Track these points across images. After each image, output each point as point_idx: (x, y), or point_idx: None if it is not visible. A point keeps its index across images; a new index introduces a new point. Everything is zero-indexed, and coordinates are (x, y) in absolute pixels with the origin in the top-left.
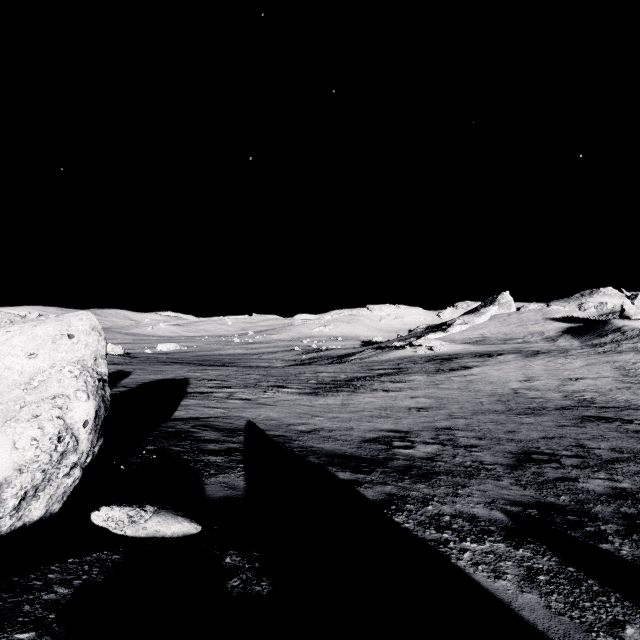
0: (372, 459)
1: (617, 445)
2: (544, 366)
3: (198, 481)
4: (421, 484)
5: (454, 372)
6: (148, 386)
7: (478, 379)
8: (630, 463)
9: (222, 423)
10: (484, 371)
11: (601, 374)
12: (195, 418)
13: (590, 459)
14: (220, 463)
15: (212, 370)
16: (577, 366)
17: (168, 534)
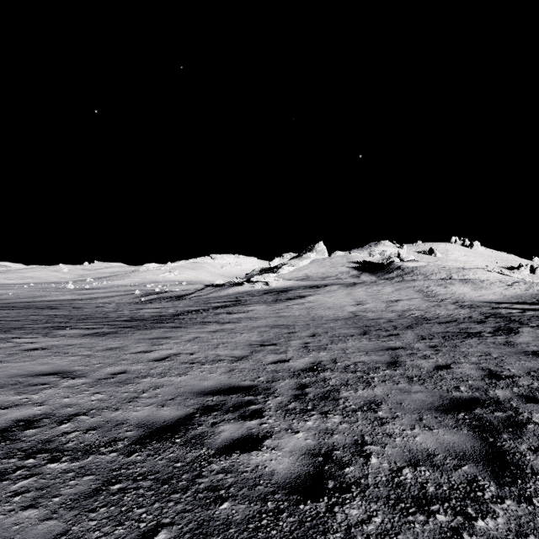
0: None
1: (524, 367)
2: (365, 292)
3: None
4: None
5: (292, 301)
6: None
7: (316, 305)
8: None
9: None
10: (319, 299)
11: (410, 296)
12: None
13: None
14: None
15: None
16: (389, 291)
17: None
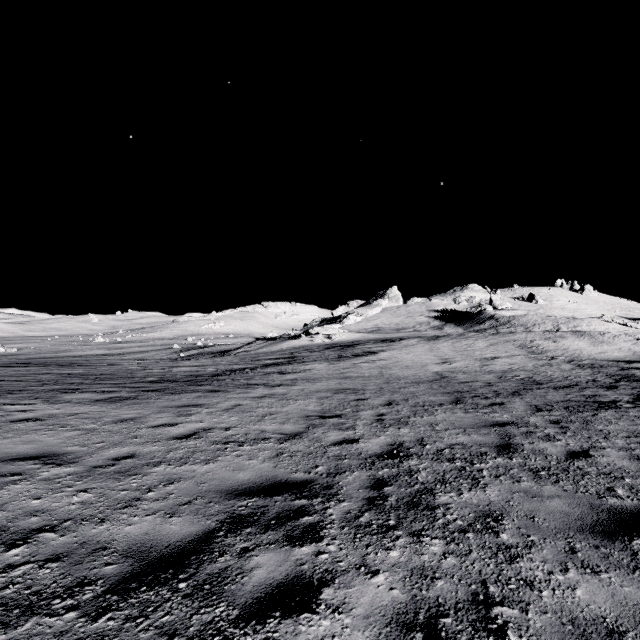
0: None
1: None
2: (452, 347)
3: None
4: None
5: (360, 358)
6: None
7: (391, 364)
8: None
9: None
10: (393, 355)
11: (510, 352)
12: None
13: None
14: None
15: None
16: (483, 346)
17: None
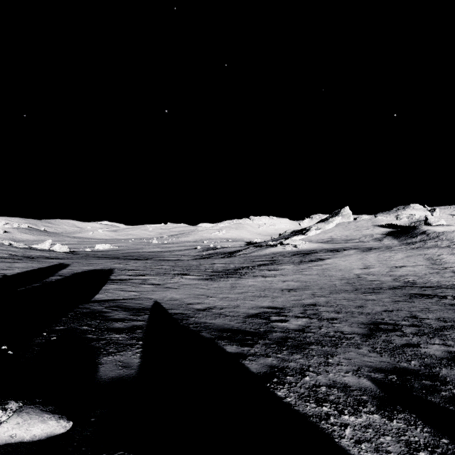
0: (255, 332)
1: (441, 316)
2: (376, 258)
3: (94, 360)
4: (297, 354)
5: (313, 262)
6: (80, 275)
7: (331, 267)
8: (454, 330)
9: (132, 304)
10: (334, 262)
11: (417, 263)
12: (111, 300)
13: (424, 327)
14: (121, 341)
15: (133, 262)
16: (399, 258)
17: (26, 438)
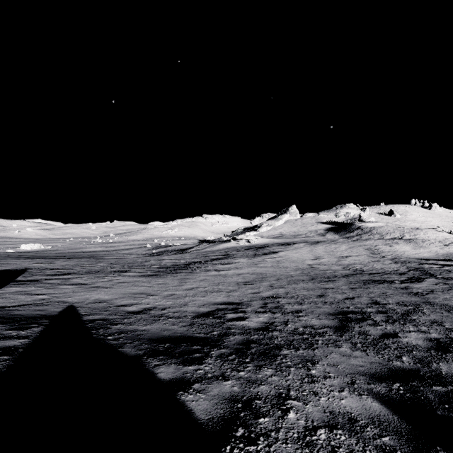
0: (206, 338)
1: (399, 300)
2: (324, 249)
3: None
4: (267, 368)
5: (267, 255)
6: None
7: (284, 259)
8: (419, 314)
9: (28, 311)
10: (287, 254)
11: (359, 253)
12: None
13: (391, 313)
14: None
15: (61, 261)
16: (344, 249)
17: None
